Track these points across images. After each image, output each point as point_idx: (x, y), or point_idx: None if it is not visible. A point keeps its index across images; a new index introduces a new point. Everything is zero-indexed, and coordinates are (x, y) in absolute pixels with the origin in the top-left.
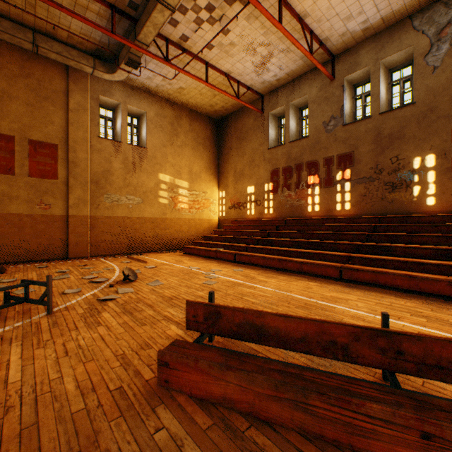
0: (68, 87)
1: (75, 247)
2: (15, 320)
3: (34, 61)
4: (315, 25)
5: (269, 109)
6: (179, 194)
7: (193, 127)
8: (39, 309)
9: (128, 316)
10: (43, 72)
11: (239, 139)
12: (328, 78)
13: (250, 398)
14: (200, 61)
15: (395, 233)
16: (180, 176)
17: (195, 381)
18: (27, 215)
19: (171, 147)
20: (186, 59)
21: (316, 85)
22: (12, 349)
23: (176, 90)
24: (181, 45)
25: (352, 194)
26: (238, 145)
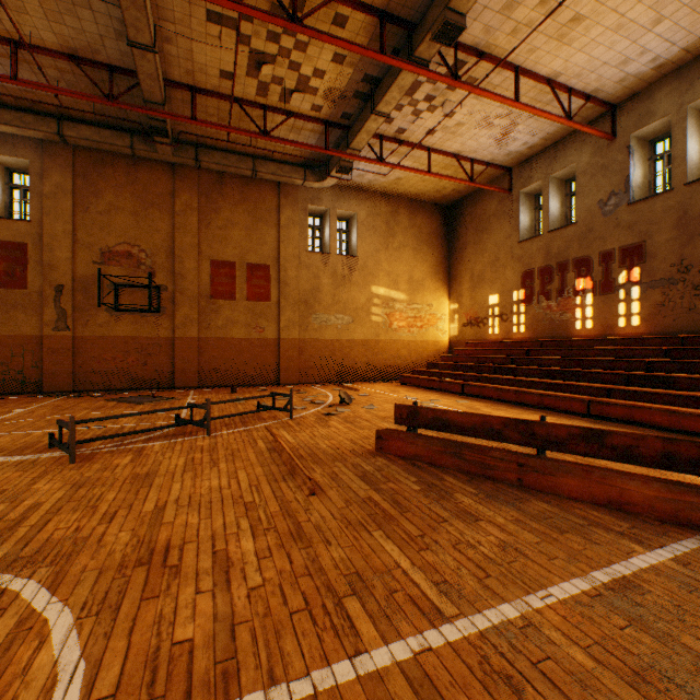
0: (280, 204)
1: (285, 372)
2: (271, 420)
3: (251, 184)
4: (573, 81)
5: (519, 186)
6: (396, 310)
7: (414, 221)
8: (282, 416)
9: (350, 424)
10: (258, 193)
11: (476, 230)
12: (605, 139)
13: (430, 454)
14: (420, 149)
15: (690, 359)
16: (397, 286)
17: (398, 447)
18: (246, 339)
19: (386, 251)
20: (403, 150)
21: (588, 149)
22: (281, 432)
23: (392, 181)
24: (396, 138)
25: (642, 304)
26: (475, 238)
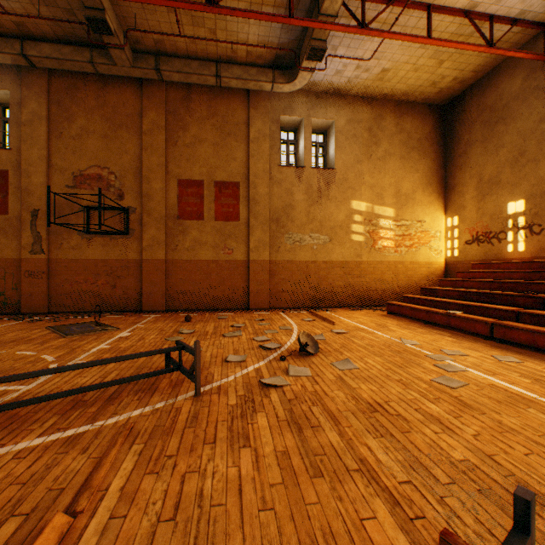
0: (249, 116)
1: (255, 297)
2: (161, 397)
3: (218, 98)
4: None
5: None
6: (380, 227)
7: (402, 126)
8: (191, 383)
9: (294, 436)
10: (226, 106)
11: (487, 124)
12: None
13: None
14: (417, 8)
15: None
16: (381, 201)
17: None
18: (213, 260)
19: (368, 161)
20: (393, 17)
21: None
22: (125, 460)
23: (376, 76)
24: None
25: None
26: (485, 134)
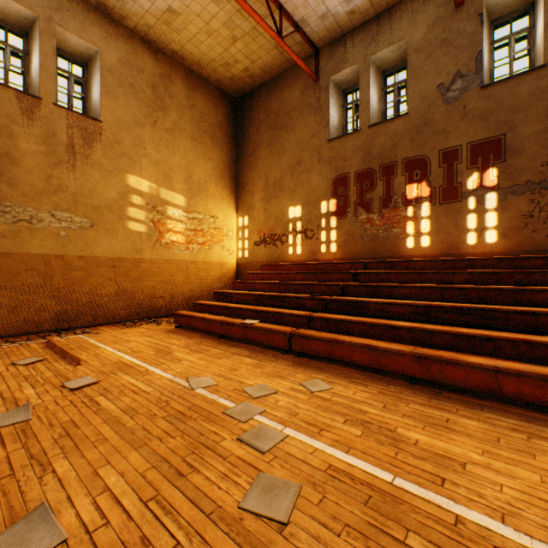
0: None
1: None
2: None
3: None
4: None
5: (329, 71)
6: (168, 216)
7: (194, 101)
8: None
9: None
10: None
11: (273, 128)
12: (454, 0)
13: None
14: None
15: None
16: (170, 184)
17: None
18: None
19: (153, 129)
20: None
21: (424, 20)
22: None
23: (162, 14)
24: None
25: (501, 214)
26: (271, 137)
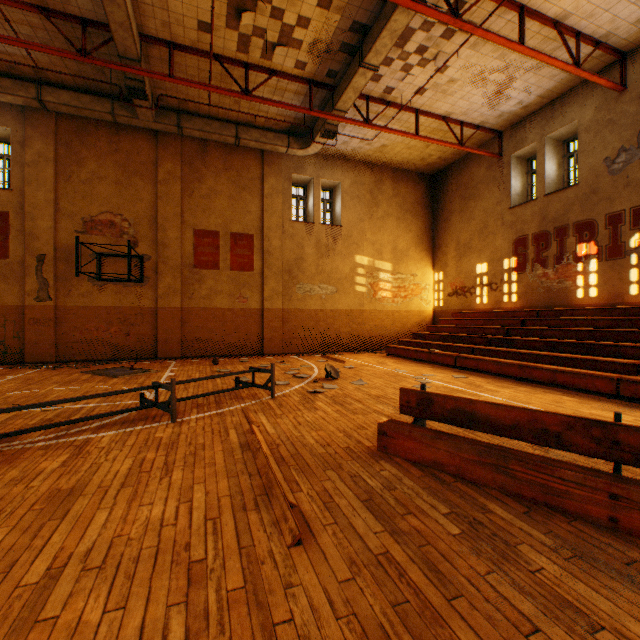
0: (263, 172)
1: (269, 343)
2: (250, 400)
3: (234, 153)
4: (583, 24)
5: (510, 150)
6: (380, 279)
7: (398, 191)
8: (262, 394)
9: (340, 406)
10: (241, 162)
11: (463, 198)
12: (613, 90)
13: (457, 462)
14: (408, 111)
15: None
16: (381, 256)
17: (409, 448)
18: (229, 309)
19: (370, 220)
20: (390, 112)
21: (592, 104)
22: (259, 416)
23: (377, 149)
24: (383, 99)
25: None
26: (462, 206)
